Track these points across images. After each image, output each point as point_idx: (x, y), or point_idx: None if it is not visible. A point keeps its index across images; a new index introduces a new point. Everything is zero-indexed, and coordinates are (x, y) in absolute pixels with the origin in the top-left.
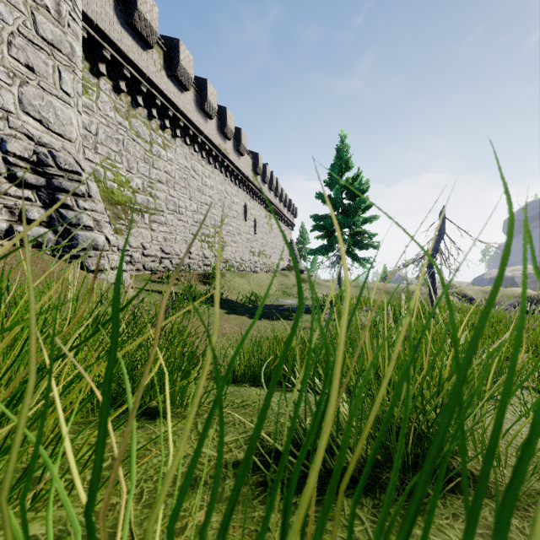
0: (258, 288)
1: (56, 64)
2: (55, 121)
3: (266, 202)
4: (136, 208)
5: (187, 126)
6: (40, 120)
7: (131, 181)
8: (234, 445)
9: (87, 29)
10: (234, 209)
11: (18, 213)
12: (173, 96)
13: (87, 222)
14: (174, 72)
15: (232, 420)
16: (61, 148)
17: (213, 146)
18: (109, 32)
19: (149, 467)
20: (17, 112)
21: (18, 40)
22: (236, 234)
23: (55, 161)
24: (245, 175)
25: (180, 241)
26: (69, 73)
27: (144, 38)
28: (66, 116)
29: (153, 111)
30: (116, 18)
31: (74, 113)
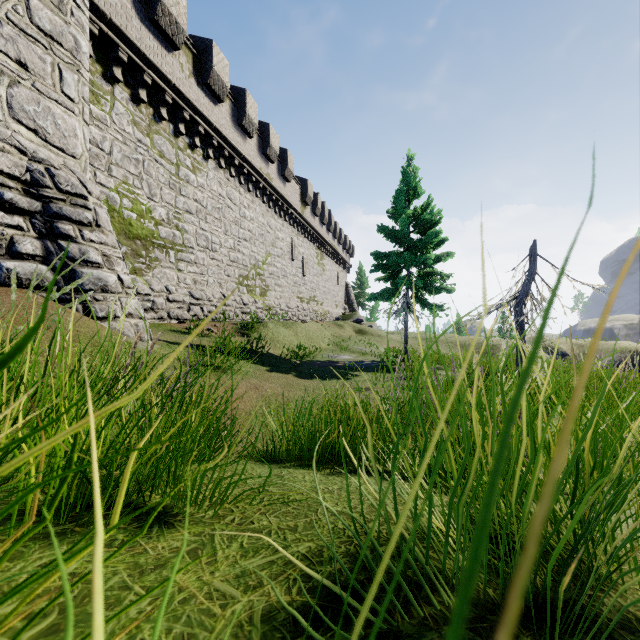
0: (307, 340)
1: (56, 61)
2: (54, 131)
3: (317, 239)
4: (159, 244)
5: (222, 146)
6: (36, 130)
7: (153, 211)
8: (268, 574)
9: (98, 24)
10: (279, 246)
11: (5, 244)
12: (204, 109)
13: (94, 257)
14: (205, 80)
15: (267, 526)
16: (62, 165)
17: (254, 170)
18: (125, 29)
19: (120, 627)
20: (5, 119)
21: (7, 28)
22: (281, 276)
23: (53, 181)
24: (291, 206)
25: (214, 284)
26: (73, 73)
27: (169, 37)
28: (68, 126)
29: (180, 127)
30: (134, 11)
31: (79, 123)
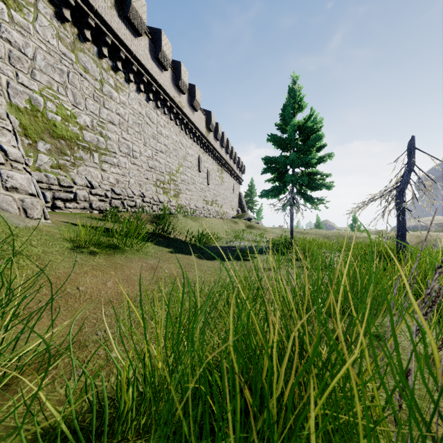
0: (210, 231)
1: None
2: None
3: (218, 157)
4: (83, 146)
5: (141, 73)
6: None
7: (77, 117)
8: None
9: None
10: (189, 160)
11: None
12: (125, 38)
13: None
14: (125, 13)
15: None
16: None
17: (168, 97)
18: None
19: None
20: None
21: None
22: (191, 183)
23: None
24: (198, 130)
25: (134, 185)
26: None
27: None
28: None
29: (103, 49)
30: None
31: None
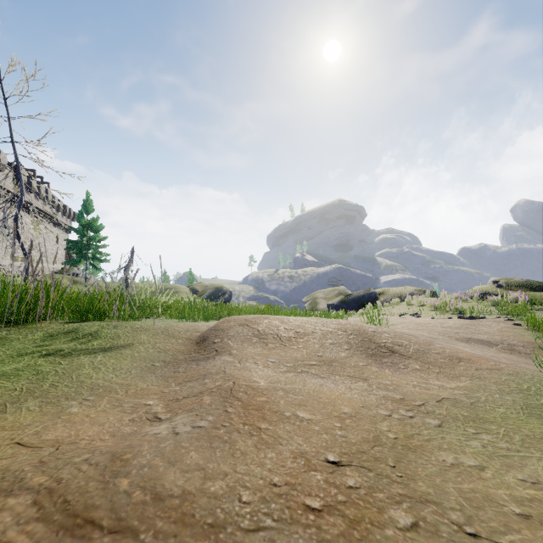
0: None
1: None
2: None
3: (32, 210)
4: None
5: None
6: None
7: None
8: None
9: None
10: None
11: None
12: None
13: None
14: None
15: None
16: None
17: None
18: None
19: None
20: None
21: None
22: None
23: None
24: (5, 188)
25: None
26: None
27: None
28: None
29: None
30: None
31: None
